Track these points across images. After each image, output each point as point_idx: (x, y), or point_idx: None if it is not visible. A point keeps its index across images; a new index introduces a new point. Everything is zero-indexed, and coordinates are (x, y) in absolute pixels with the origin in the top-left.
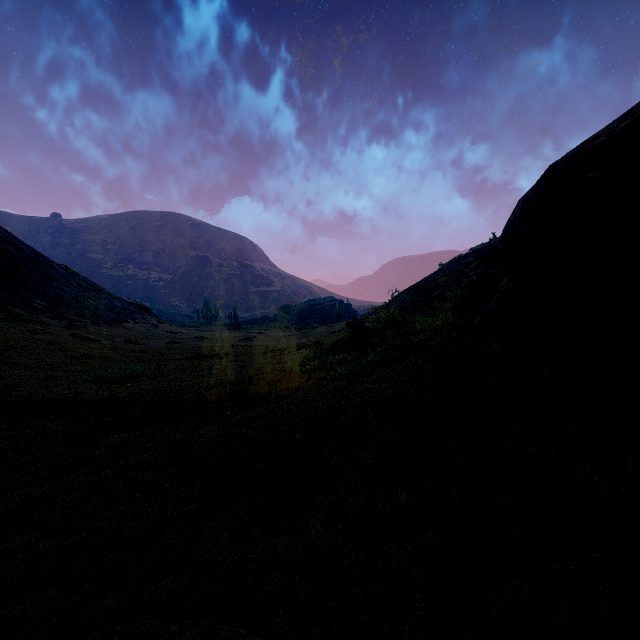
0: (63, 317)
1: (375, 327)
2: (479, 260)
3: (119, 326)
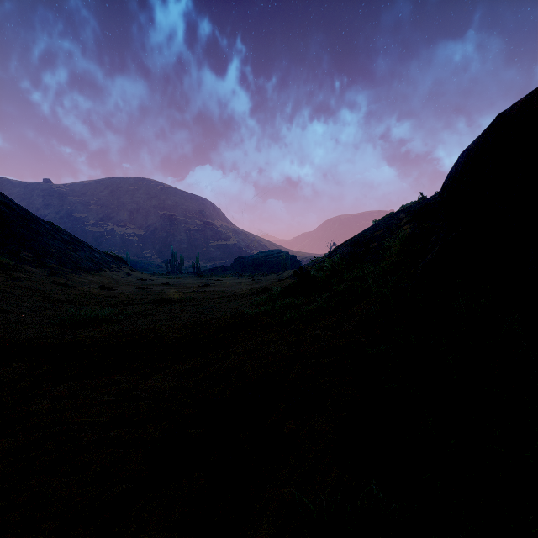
0: (46, 266)
1: (320, 275)
2: (411, 216)
3: (96, 274)
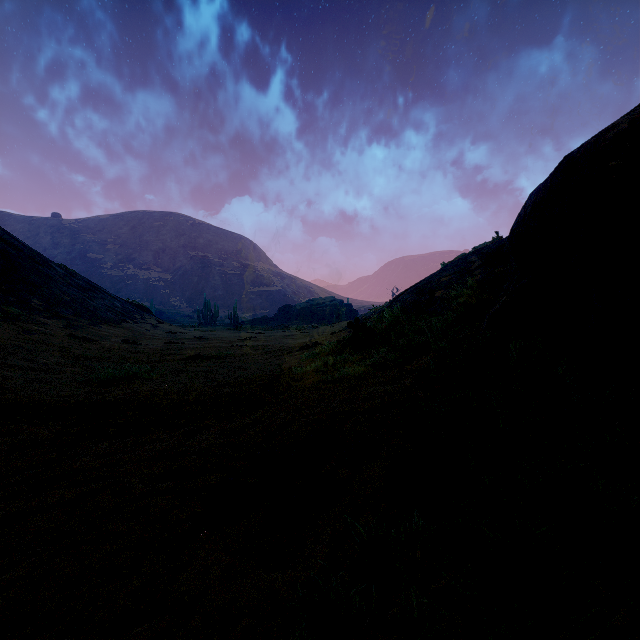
0: (60, 317)
1: (378, 327)
2: (483, 259)
3: (118, 326)
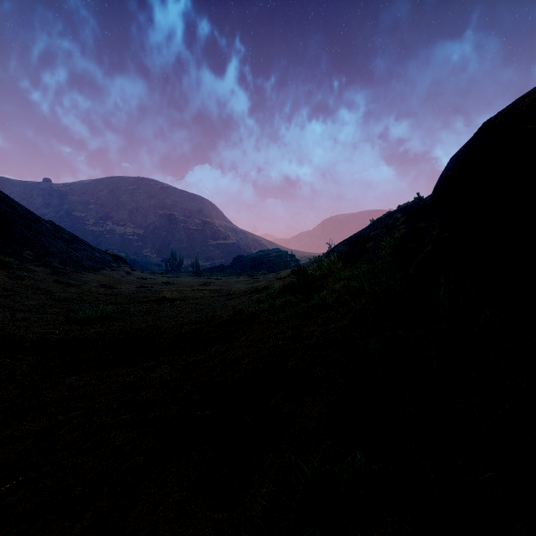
0: (48, 265)
1: (317, 274)
2: (407, 216)
3: (97, 273)
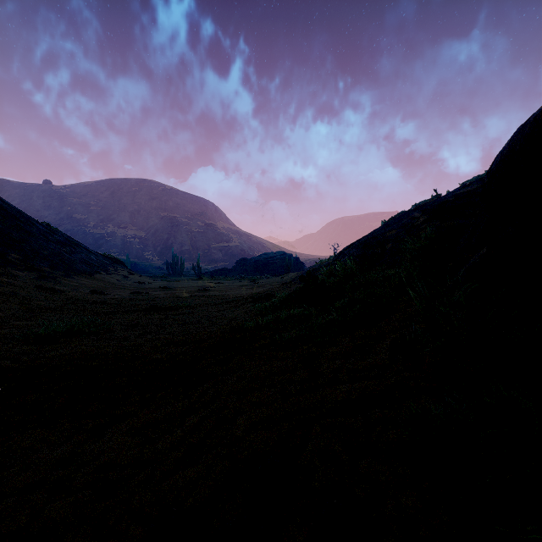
0: (35, 269)
1: (330, 281)
2: (428, 214)
3: (90, 277)
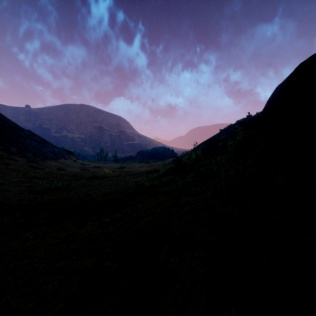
0: (26, 156)
1: (189, 162)
2: (243, 126)
3: (56, 161)
